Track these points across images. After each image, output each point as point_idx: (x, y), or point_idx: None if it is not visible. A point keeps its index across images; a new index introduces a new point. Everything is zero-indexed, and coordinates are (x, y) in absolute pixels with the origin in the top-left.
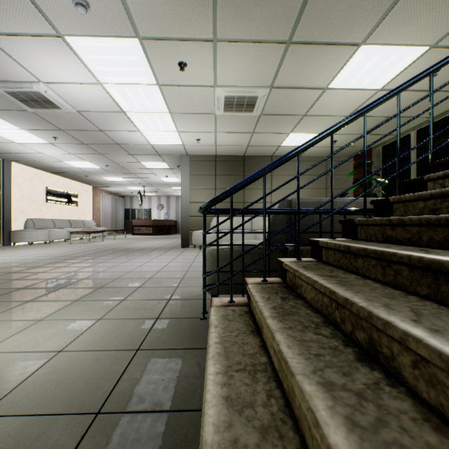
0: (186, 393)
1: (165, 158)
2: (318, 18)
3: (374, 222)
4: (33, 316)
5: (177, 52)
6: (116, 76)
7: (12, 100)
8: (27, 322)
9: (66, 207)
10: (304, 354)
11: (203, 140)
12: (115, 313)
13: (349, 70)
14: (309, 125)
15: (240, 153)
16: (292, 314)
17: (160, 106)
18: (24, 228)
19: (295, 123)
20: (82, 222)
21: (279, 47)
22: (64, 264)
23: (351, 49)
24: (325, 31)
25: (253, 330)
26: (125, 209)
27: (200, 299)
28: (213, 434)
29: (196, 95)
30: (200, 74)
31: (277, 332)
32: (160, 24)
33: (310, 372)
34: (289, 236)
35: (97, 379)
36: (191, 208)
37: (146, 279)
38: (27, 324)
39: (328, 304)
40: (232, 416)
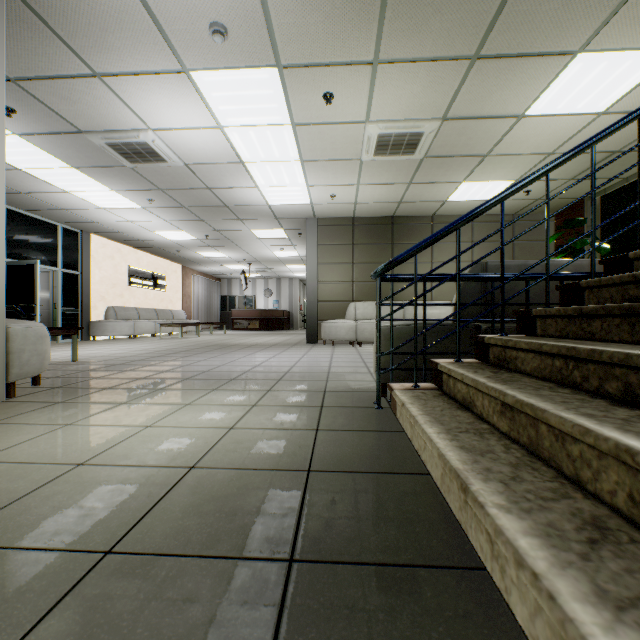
0: (394, 462)
1: (284, 224)
2: (518, 23)
3: (611, 281)
4: (177, 401)
5: (323, 81)
6: (241, 117)
7: (112, 154)
8: (174, 405)
9: (152, 292)
10: (549, 401)
11: (339, 197)
12: (268, 401)
13: (558, 89)
14: (492, 170)
15: (387, 214)
16: (515, 381)
17: (289, 153)
18: (104, 318)
19: (472, 167)
20: (170, 312)
21: (461, 64)
22: (170, 358)
23: (562, 60)
24: (527, 39)
25: (459, 407)
26: (221, 296)
27: (364, 392)
28: (462, 465)
29: (340, 135)
30: (349, 107)
31: (506, 390)
32: (308, 47)
33: (563, 409)
34: (483, 310)
35: (288, 448)
36: (319, 289)
37: (283, 373)
38: (176, 407)
39: (562, 366)
40: (474, 457)
